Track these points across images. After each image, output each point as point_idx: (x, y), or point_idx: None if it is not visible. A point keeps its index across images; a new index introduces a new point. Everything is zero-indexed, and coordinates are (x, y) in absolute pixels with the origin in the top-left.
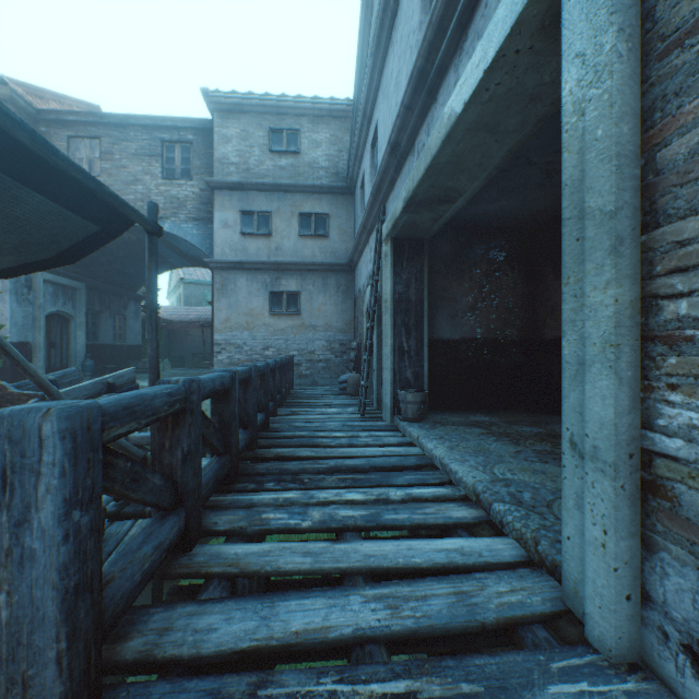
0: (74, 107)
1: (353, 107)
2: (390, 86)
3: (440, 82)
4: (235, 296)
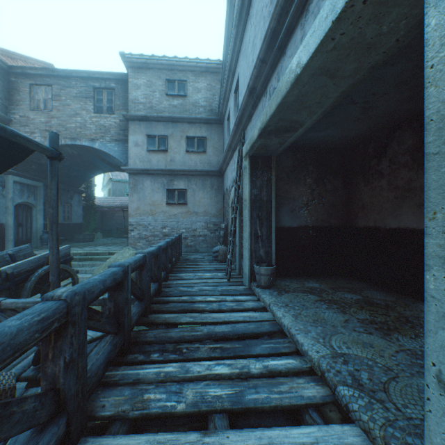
0: (35, 65)
1: (222, 65)
2: (248, 48)
3: (288, 39)
4: (143, 192)
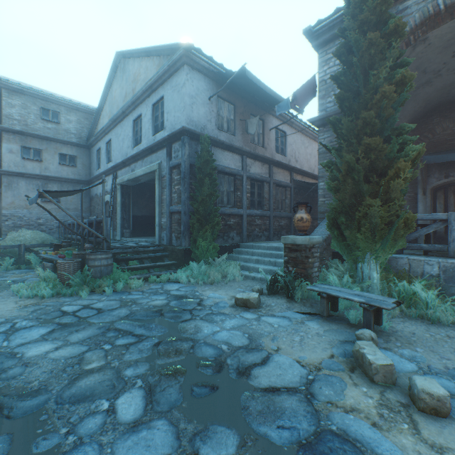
0: None
1: (94, 117)
2: (120, 137)
3: (138, 160)
4: (18, 190)
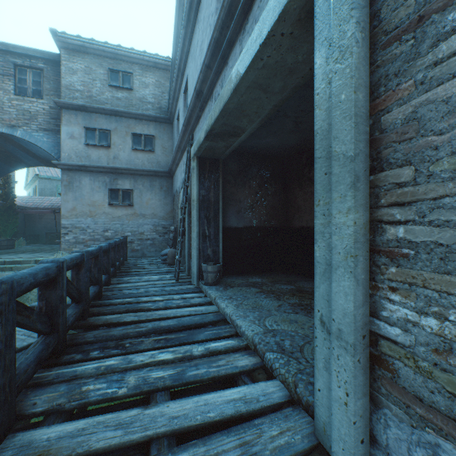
0: None
1: (172, 63)
2: (196, 51)
3: (230, 51)
4: (80, 191)
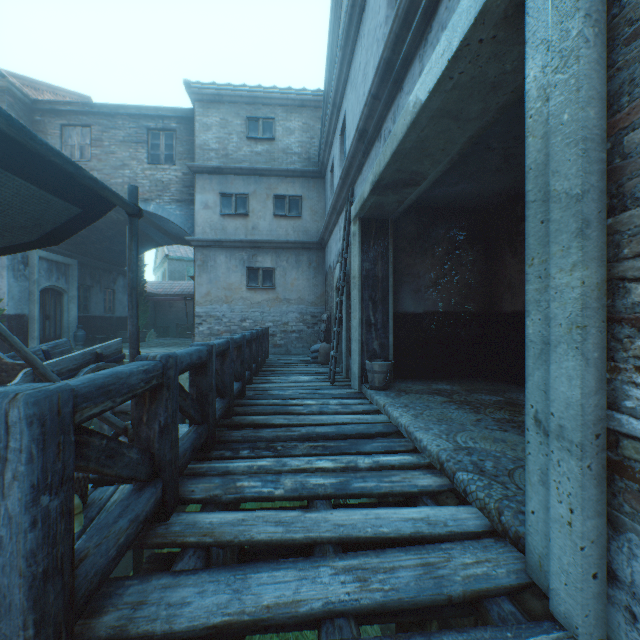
0: (67, 98)
1: (323, 97)
2: (358, 77)
3: (406, 72)
4: (215, 272)
